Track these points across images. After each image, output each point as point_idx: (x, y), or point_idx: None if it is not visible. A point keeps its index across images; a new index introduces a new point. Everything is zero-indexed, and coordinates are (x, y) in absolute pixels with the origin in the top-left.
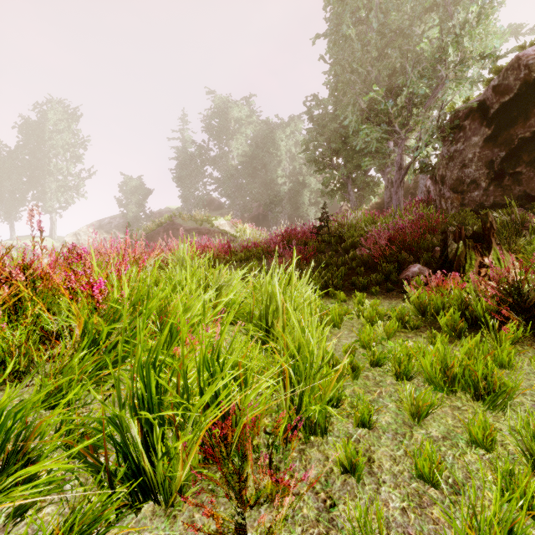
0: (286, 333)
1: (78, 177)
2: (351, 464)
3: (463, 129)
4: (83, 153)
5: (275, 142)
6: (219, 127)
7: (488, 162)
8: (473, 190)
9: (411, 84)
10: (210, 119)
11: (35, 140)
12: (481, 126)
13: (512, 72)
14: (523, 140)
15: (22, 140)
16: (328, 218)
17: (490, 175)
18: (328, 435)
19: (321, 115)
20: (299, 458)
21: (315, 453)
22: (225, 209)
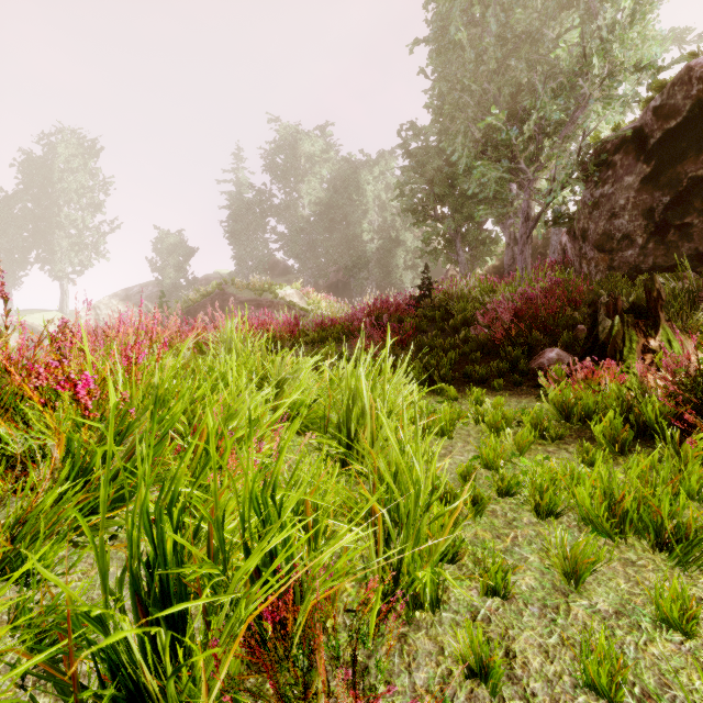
0: (376, 448)
1: (98, 232)
2: (481, 664)
3: (612, 167)
4: (104, 200)
5: (359, 186)
6: (285, 166)
7: (646, 210)
8: (626, 248)
9: (542, 105)
10: (273, 155)
11: (40, 182)
12: (638, 162)
13: (680, 87)
14: (695, 181)
15: (22, 181)
16: (431, 286)
17: (649, 227)
18: (441, 610)
19: (420, 149)
20: (399, 650)
21: (423, 641)
22: (293, 274)
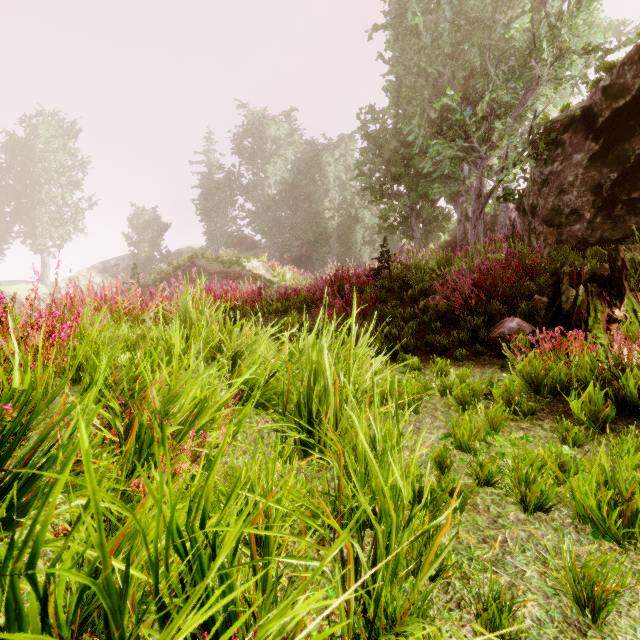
0: (340, 430)
1: (77, 208)
2: None
3: (561, 145)
4: (82, 178)
5: (321, 167)
6: (252, 148)
7: (595, 186)
8: (574, 222)
9: (494, 88)
10: (241, 138)
11: (22, 161)
12: (586, 140)
13: (630, 67)
14: None
15: (5, 160)
16: (390, 258)
17: (596, 202)
18: None
19: (378, 132)
20: None
21: None
22: (260, 249)
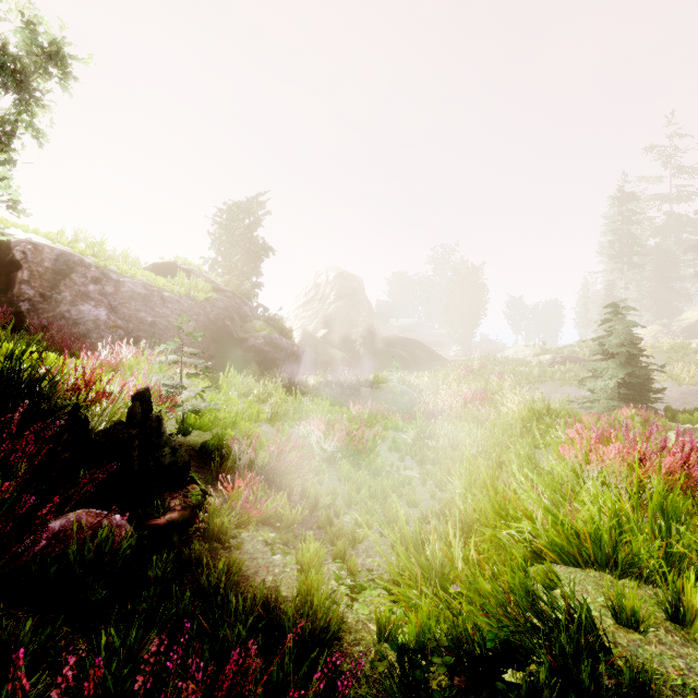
0: None
1: None
2: None
3: None
4: None
5: None
6: None
7: None
8: None
9: None
10: None
11: None
12: None
13: None
14: None
15: None
16: None
17: None
18: None
19: None
20: None
21: None
22: None
